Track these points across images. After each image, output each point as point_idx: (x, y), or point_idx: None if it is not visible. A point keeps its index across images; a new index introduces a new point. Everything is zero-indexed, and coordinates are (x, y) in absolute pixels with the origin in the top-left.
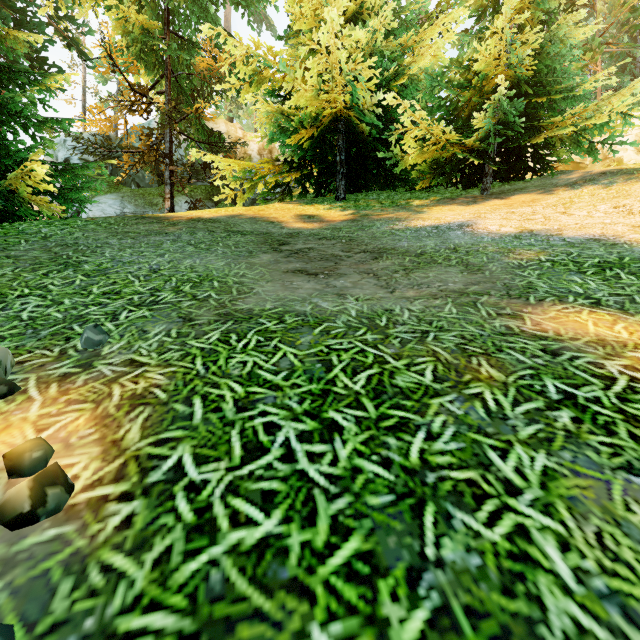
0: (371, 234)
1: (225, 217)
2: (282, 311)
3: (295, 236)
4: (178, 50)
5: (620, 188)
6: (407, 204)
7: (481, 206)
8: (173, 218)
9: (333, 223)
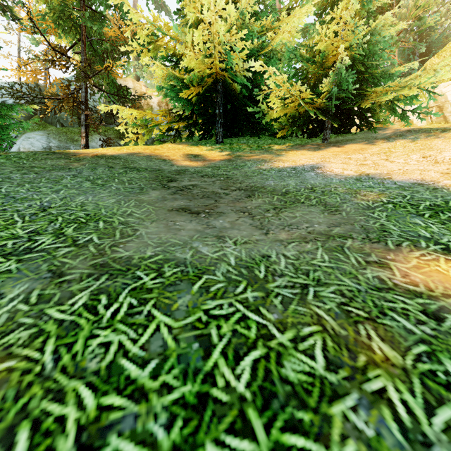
0: (244, 173)
1: (125, 154)
2: (162, 259)
3: (182, 173)
4: (91, 20)
5: (423, 142)
6: (269, 148)
7: (325, 152)
8: (80, 154)
9: (213, 162)
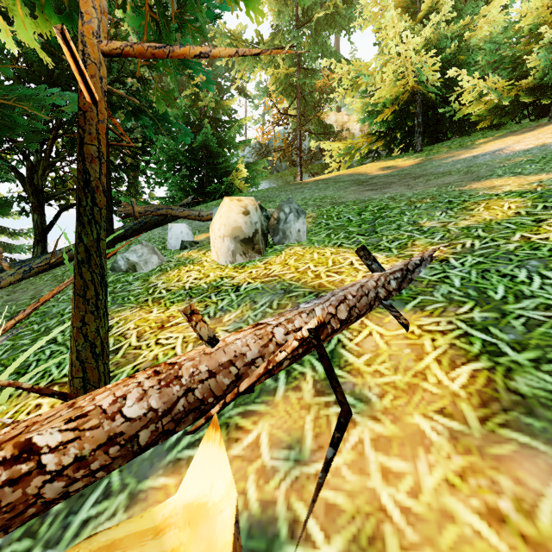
0: (423, 169)
1: (334, 176)
2: (355, 200)
3: (373, 178)
4: (305, 79)
5: None
6: (471, 144)
7: (531, 133)
8: (306, 182)
9: (402, 168)
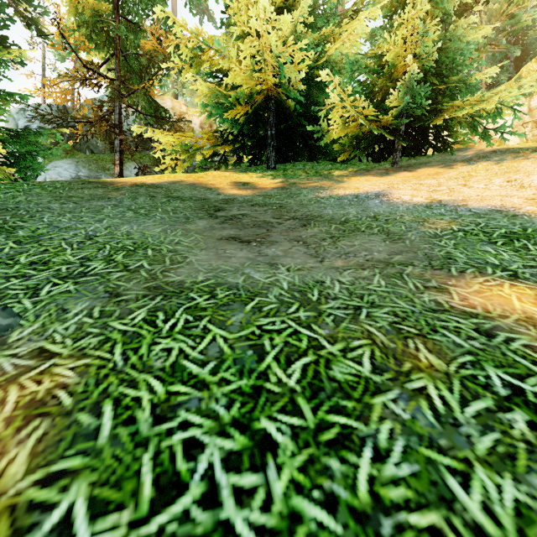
0: (299, 201)
1: (167, 183)
2: (214, 283)
3: (230, 202)
4: (126, 32)
5: (510, 164)
6: (329, 174)
7: (393, 177)
8: (118, 183)
9: (265, 190)
